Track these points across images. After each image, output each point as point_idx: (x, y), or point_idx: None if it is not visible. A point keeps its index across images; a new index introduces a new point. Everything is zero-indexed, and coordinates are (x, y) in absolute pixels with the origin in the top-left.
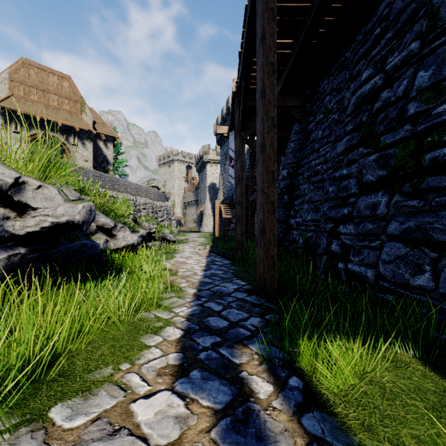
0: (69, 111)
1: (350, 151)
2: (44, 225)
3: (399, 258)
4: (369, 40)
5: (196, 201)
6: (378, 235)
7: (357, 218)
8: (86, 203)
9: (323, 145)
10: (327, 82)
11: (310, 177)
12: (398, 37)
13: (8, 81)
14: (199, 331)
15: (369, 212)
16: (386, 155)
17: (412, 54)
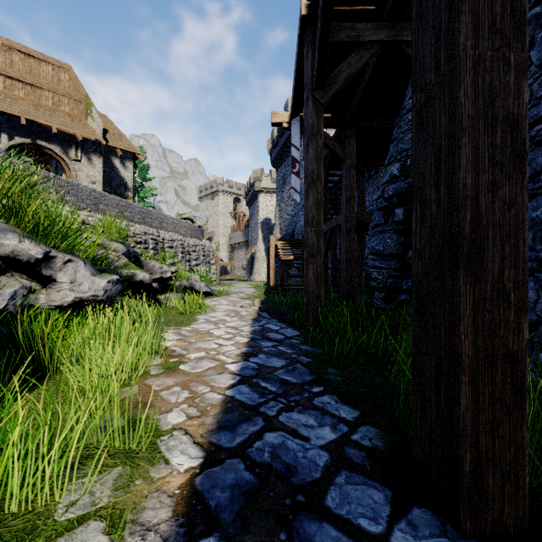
0: (69, 113)
1: None
2: None
3: None
4: None
5: (245, 242)
6: None
7: None
8: None
9: None
10: None
11: None
12: None
13: None
14: None
15: None
16: None
17: None
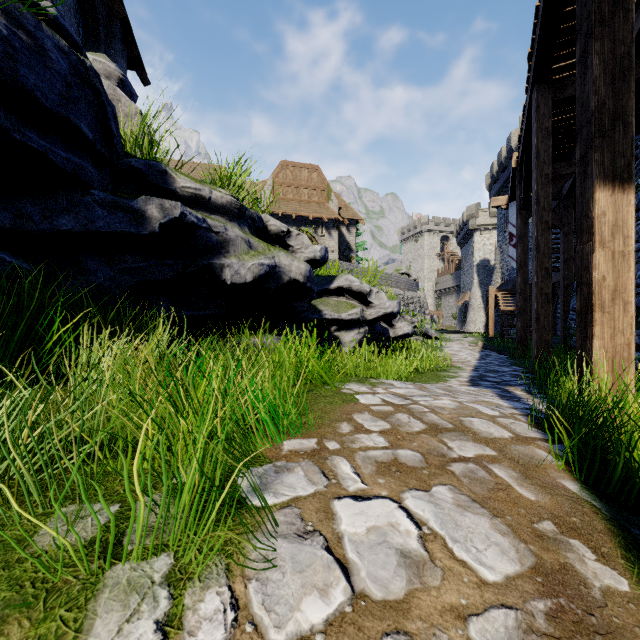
0: (317, 202)
1: None
2: (380, 314)
3: None
4: None
5: (456, 287)
6: None
7: None
8: (397, 300)
9: (638, 219)
10: None
11: None
12: None
13: (271, 186)
14: (480, 380)
15: None
16: None
17: None
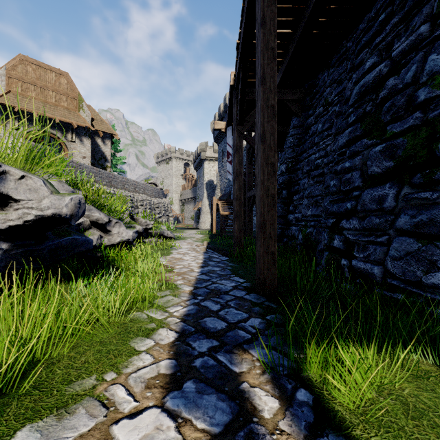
0: (67, 107)
1: (352, 143)
2: (28, 218)
3: (410, 255)
4: (373, 27)
5: (193, 198)
6: (386, 230)
7: (362, 212)
8: (74, 195)
9: (323, 138)
10: (327, 74)
11: (310, 171)
12: (405, 22)
13: (5, 77)
14: (195, 333)
15: (375, 206)
16: (393, 145)
17: (421, 38)
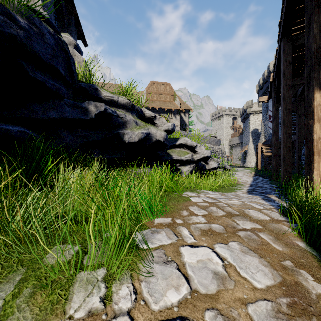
0: (169, 101)
1: None
2: (201, 157)
3: None
4: None
5: (240, 143)
6: None
7: None
8: (210, 150)
9: None
10: None
11: None
12: None
13: (146, 94)
14: (253, 191)
15: None
16: None
17: None
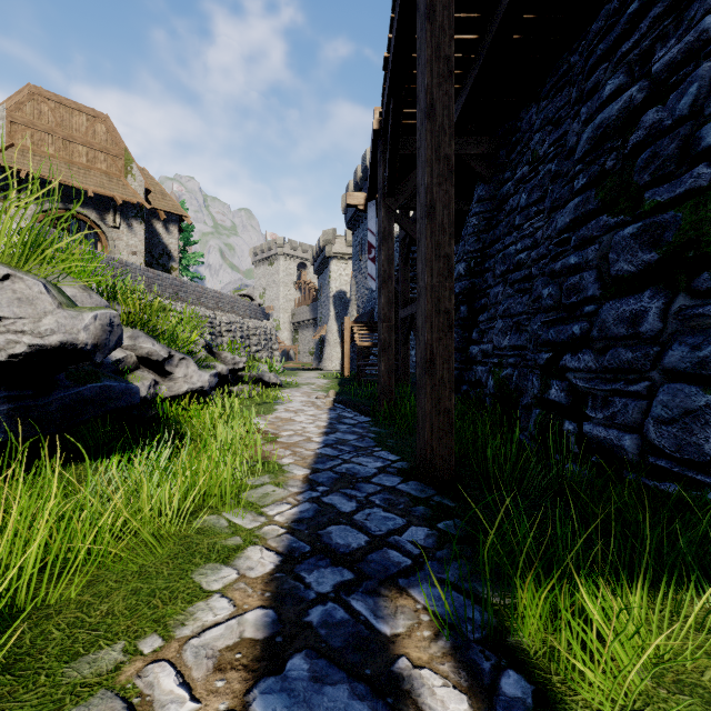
0: (106, 172)
1: (581, 224)
2: (16, 351)
3: (691, 415)
4: (617, 26)
5: (313, 319)
6: (644, 372)
7: (601, 341)
8: (101, 310)
9: (530, 217)
10: (535, 111)
11: (506, 273)
12: (675, 12)
13: (5, 122)
14: (311, 556)
15: (625, 330)
16: (657, 223)
17: (706, 37)
